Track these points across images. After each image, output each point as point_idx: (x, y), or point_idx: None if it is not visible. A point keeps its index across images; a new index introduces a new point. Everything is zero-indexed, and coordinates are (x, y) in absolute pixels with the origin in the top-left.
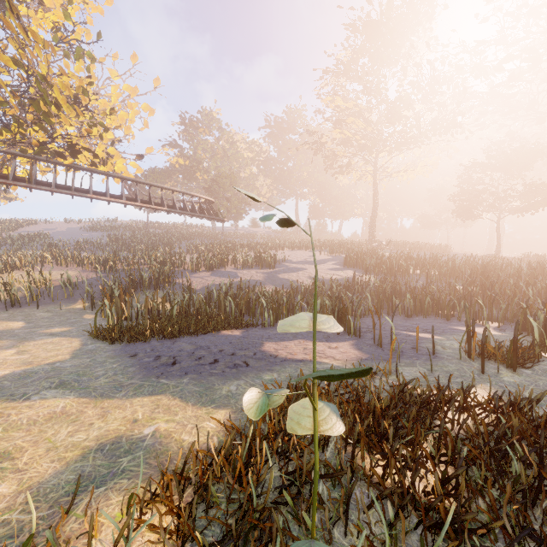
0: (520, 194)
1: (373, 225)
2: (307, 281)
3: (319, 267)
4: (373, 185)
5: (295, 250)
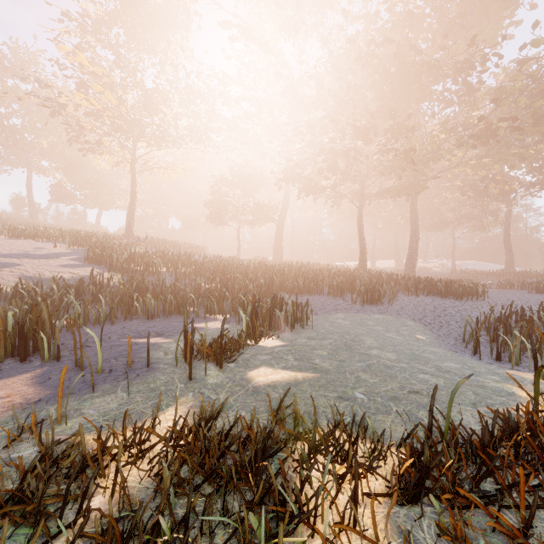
0: (252, 210)
1: (131, 218)
2: (9, 282)
3: (45, 262)
4: (131, 174)
5: (14, 239)
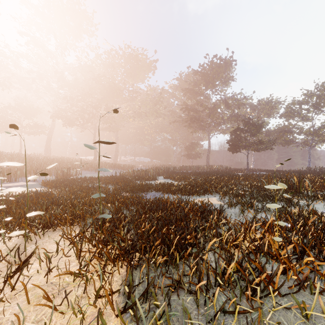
0: (32, 127)
1: None
2: None
3: None
4: None
5: None
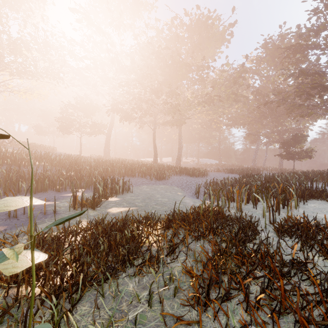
0: (90, 126)
1: None
2: None
3: None
4: None
5: None
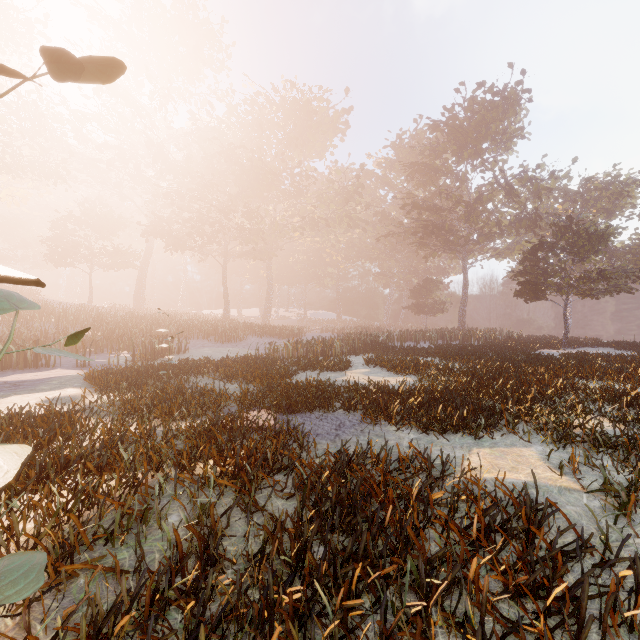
0: (110, 254)
1: None
2: None
3: None
4: None
5: None
